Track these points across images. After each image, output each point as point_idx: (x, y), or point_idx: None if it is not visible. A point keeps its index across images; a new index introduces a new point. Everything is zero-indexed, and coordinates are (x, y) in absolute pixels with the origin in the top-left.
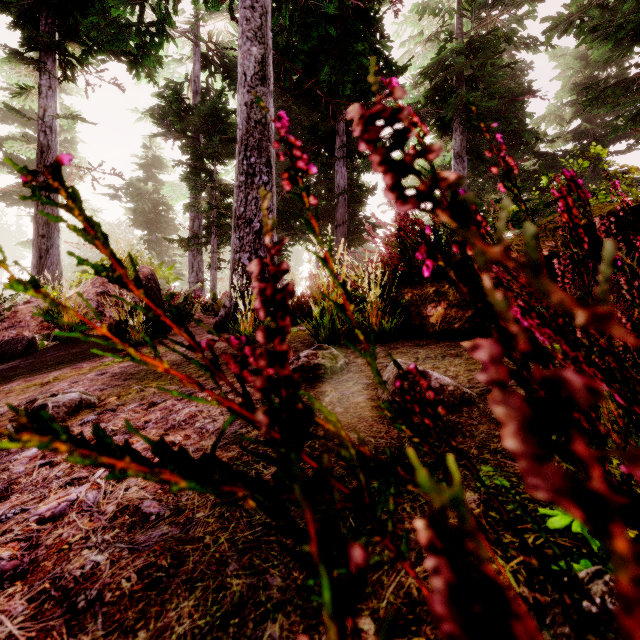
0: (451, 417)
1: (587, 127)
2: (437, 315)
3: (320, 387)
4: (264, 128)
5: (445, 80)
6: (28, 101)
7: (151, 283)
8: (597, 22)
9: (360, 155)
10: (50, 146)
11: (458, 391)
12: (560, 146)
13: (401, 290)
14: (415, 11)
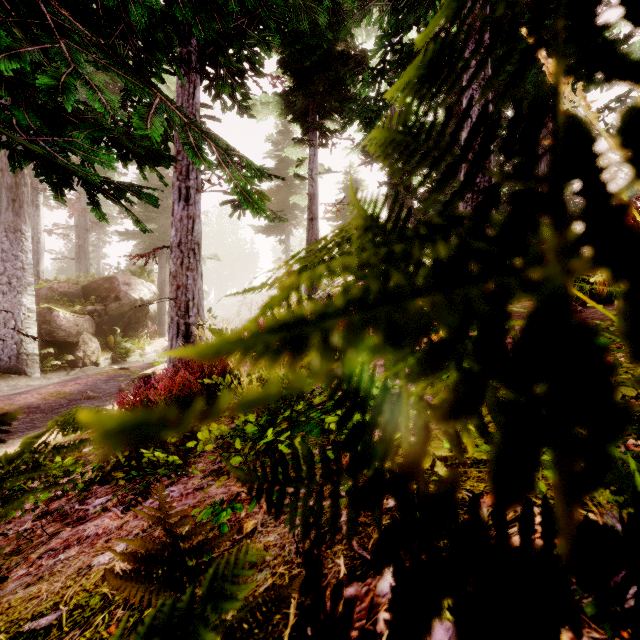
0: None
1: None
2: None
3: None
4: None
5: None
6: (301, 167)
7: None
8: None
9: None
10: (315, 194)
11: None
12: None
13: None
14: None
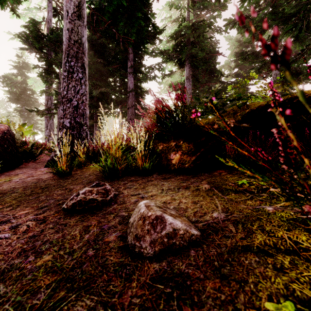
0: (181, 266)
1: (240, 72)
2: (176, 159)
3: (88, 220)
4: (80, 45)
5: (182, 41)
6: None
7: (6, 135)
8: (246, 24)
9: (140, 72)
10: None
11: (187, 234)
12: (230, 79)
13: (157, 143)
14: (168, 5)
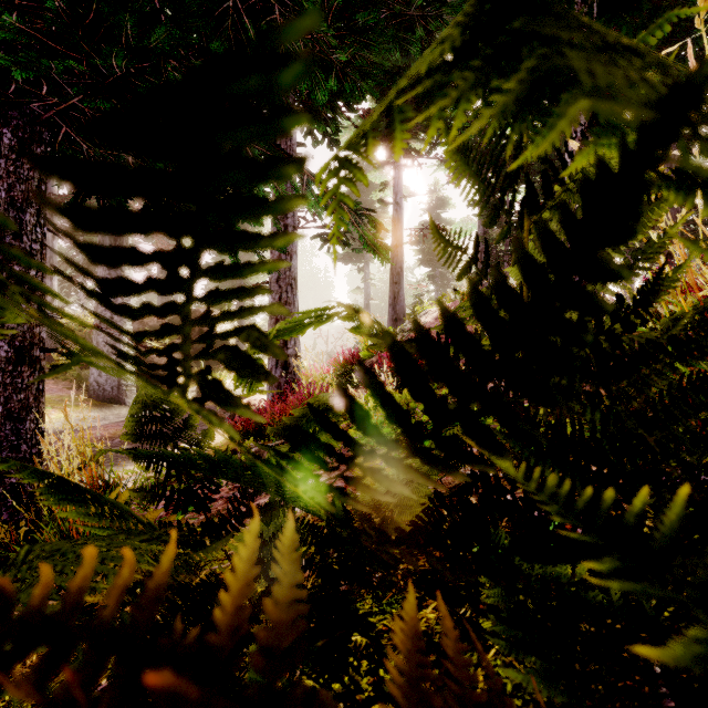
0: None
1: None
2: None
3: None
4: None
5: None
6: (384, 191)
7: None
8: None
9: None
10: (399, 219)
11: None
12: None
13: None
14: None
